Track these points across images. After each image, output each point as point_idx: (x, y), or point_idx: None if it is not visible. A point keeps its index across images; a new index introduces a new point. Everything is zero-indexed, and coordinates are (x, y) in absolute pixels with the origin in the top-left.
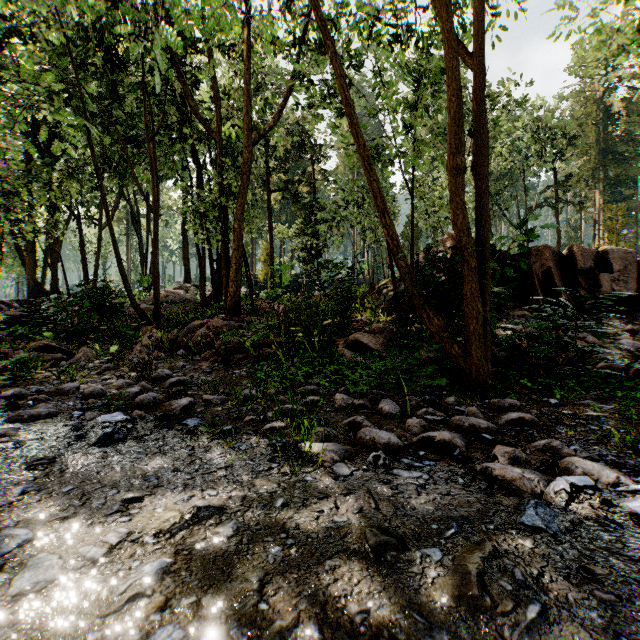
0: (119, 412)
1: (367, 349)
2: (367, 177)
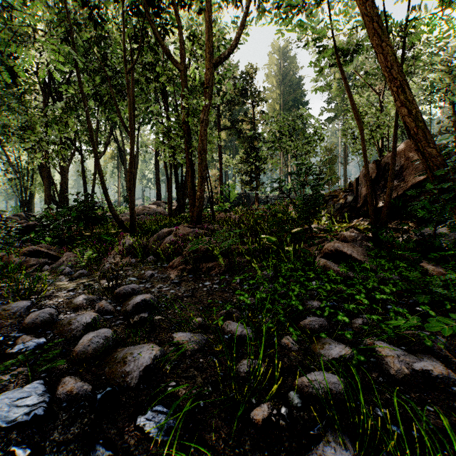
0: (37, 382)
1: (351, 260)
2: (379, 41)
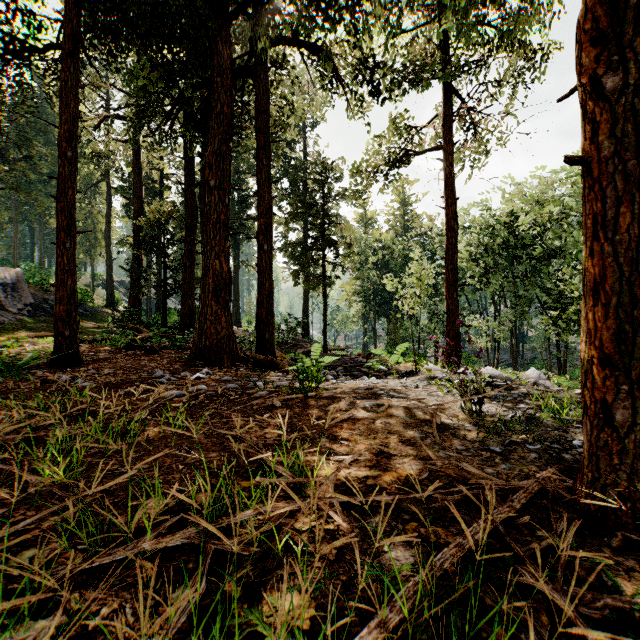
0: None
1: None
2: None
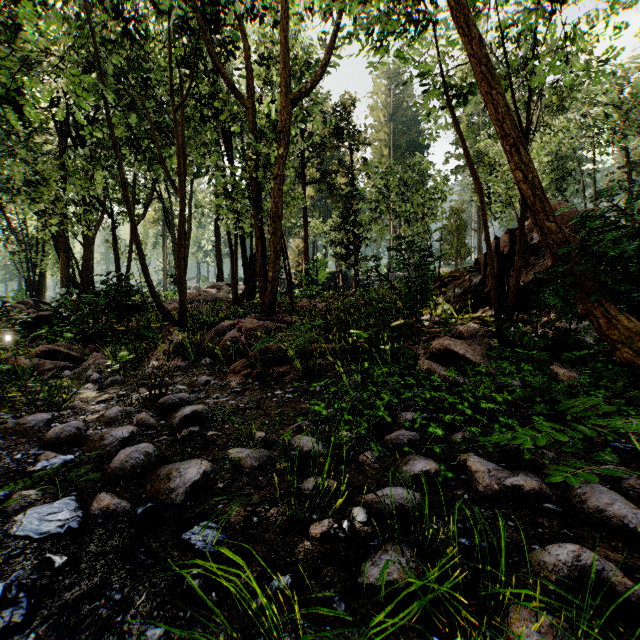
0: (68, 498)
1: (464, 362)
2: (489, 88)
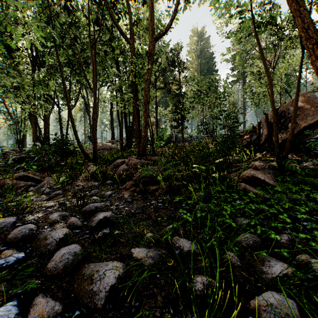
0: (11, 303)
1: (265, 184)
2: (296, 7)
